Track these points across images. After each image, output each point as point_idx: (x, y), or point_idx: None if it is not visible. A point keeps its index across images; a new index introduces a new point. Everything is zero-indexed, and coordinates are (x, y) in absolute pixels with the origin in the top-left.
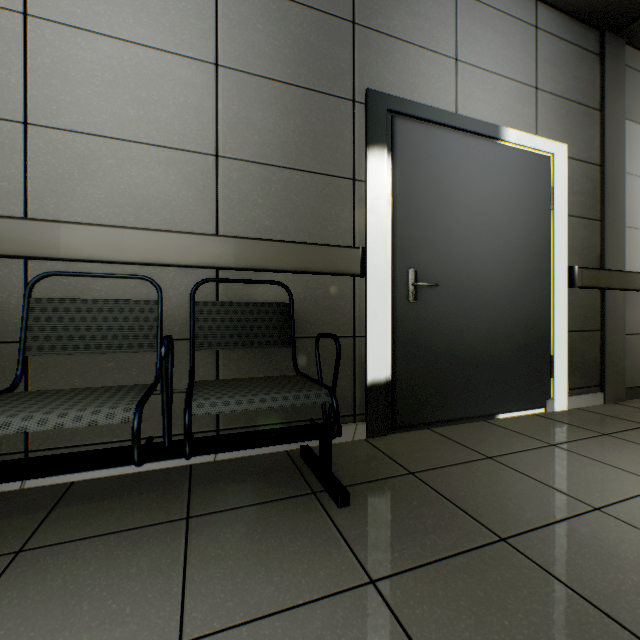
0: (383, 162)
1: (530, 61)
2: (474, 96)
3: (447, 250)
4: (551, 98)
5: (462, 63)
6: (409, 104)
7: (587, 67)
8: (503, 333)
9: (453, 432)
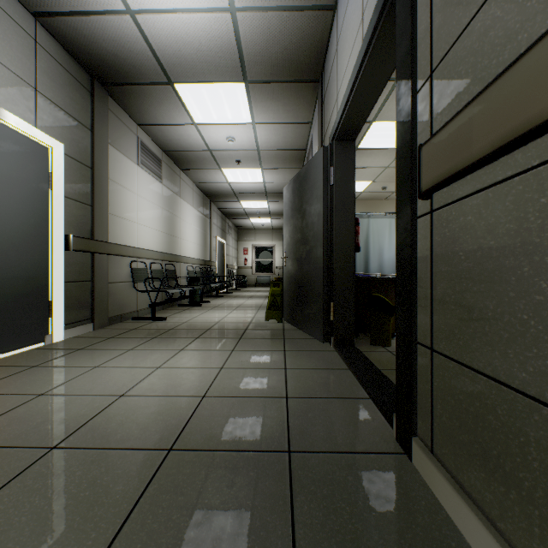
0: None
1: (31, 65)
2: None
3: None
4: (51, 104)
5: None
6: None
7: (82, 96)
8: None
9: None
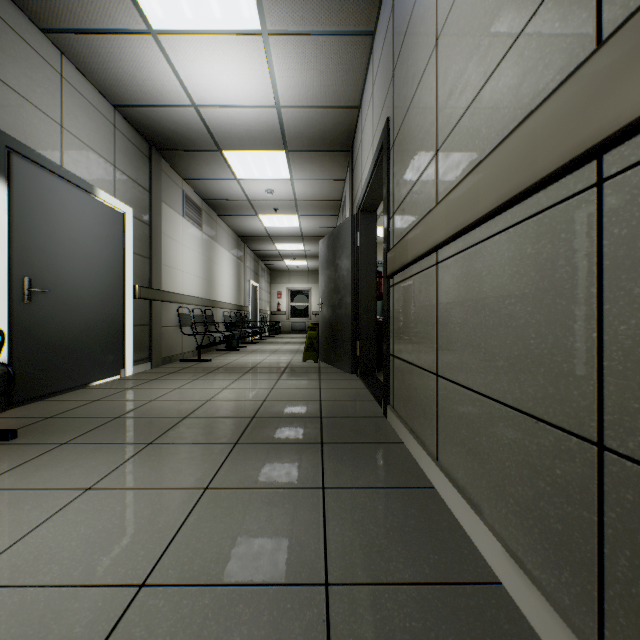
0: (3, 187)
1: (112, 147)
2: (76, 157)
3: (56, 266)
4: (124, 176)
5: (67, 130)
6: (26, 147)
7: (144, 163)
8: (95, 327)
9: (64, 398)
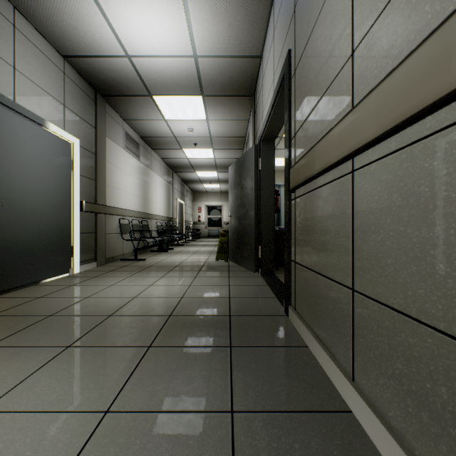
0: None
1: (62, 89)
2: (27, 95)
3: (8, 184)
4: (73, 113)
5: (19, 72)
6: None
7: (90, 105)
8: (46, 234)
9: (14, 294)
